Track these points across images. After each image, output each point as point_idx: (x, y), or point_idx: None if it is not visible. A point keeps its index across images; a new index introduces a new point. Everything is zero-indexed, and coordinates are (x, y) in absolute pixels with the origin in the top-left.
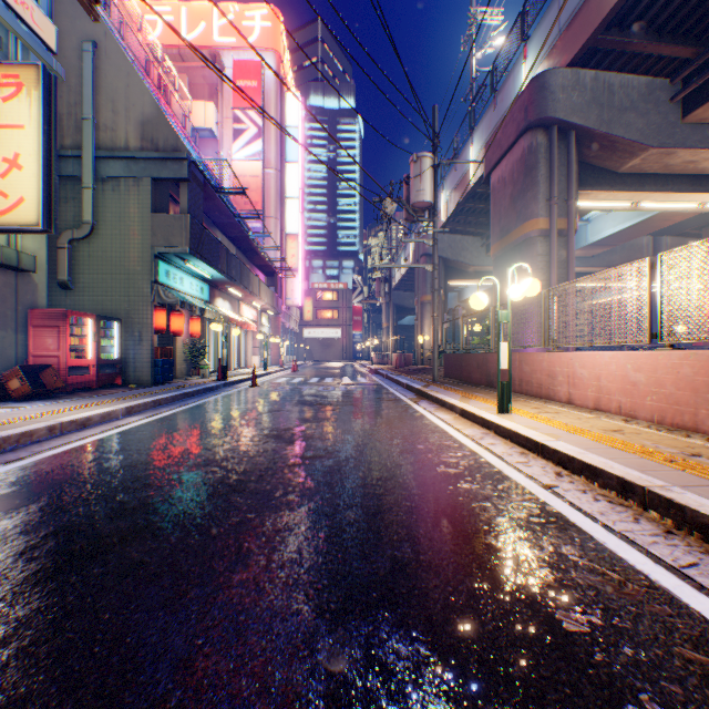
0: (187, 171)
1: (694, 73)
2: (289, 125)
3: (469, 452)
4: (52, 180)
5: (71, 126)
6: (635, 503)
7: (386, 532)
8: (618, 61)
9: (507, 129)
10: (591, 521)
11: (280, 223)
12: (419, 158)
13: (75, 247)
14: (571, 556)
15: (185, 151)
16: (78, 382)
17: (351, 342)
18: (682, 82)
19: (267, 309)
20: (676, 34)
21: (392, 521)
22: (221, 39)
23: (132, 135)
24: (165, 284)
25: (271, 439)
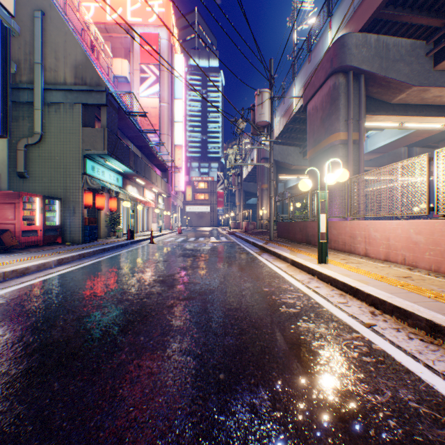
0: (106, 99)
1: (441, 37)
2: (176, 75)
3: (302, 294)
4: (7, 100)
5: (26, 68)
6: (444, 342)
7: (244, 375)
8: (392, 29)
9: (319, 74)
10: (413, 360)
11: (171, 138)
12: (261, 93)
13: (30, 150)
14: (410, 403)
15: (104, 85)
16: (29, 241)
17: (216, 215)
18: (434, 43)
19: (162, 193)
20: (431, 10)
21: (249, 362)
22: (132, 19)
23: (68, 75)
24: (91, 175)
25: (158, 283)
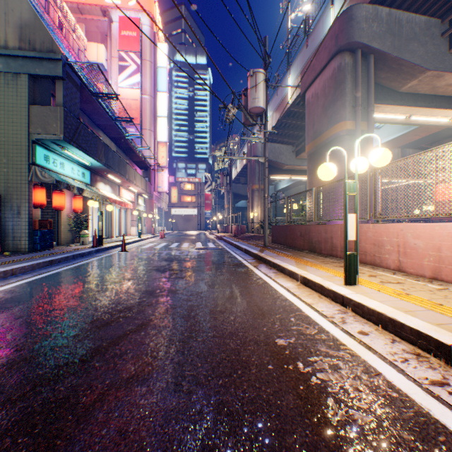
0: (61, 70)
1: None
2: (160, 66)
3: (347, 354)
4: None
5: None
6: None
7: None
8: (405, 3)
9: (320, 55)
10: None
11: (154, 133)
12: (254, 73)
13: None
14: None
15: (60, 53)
16: None
17: (204, 218)
18: (450, 22)
19: (142, 193)
20: None
21: None
22: (110, 0)
23: (11, 36)
24: (44, 166)
25: (94, 331)
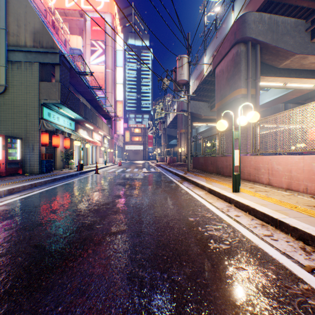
0: (59, 59)
1: None
2: (118, 49)
3: (225, 224)
4: None
5: None
6: None
7: None
8: (281, 10)
9: (225, 44)
10: None
11: (114, 95)
12: (181, 58)
13: None
14: None
15: (58, 48)
16: None
17: (147, 152)
18: (311, 22)
19: (107, 135)
20: None
21: None
22: (85, 6)
23: (28, 39)
24: (47, 119)
25: (91, 213)
